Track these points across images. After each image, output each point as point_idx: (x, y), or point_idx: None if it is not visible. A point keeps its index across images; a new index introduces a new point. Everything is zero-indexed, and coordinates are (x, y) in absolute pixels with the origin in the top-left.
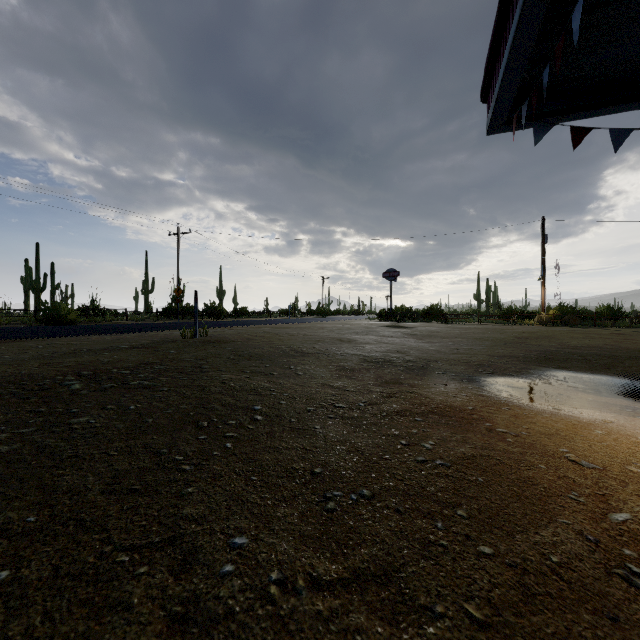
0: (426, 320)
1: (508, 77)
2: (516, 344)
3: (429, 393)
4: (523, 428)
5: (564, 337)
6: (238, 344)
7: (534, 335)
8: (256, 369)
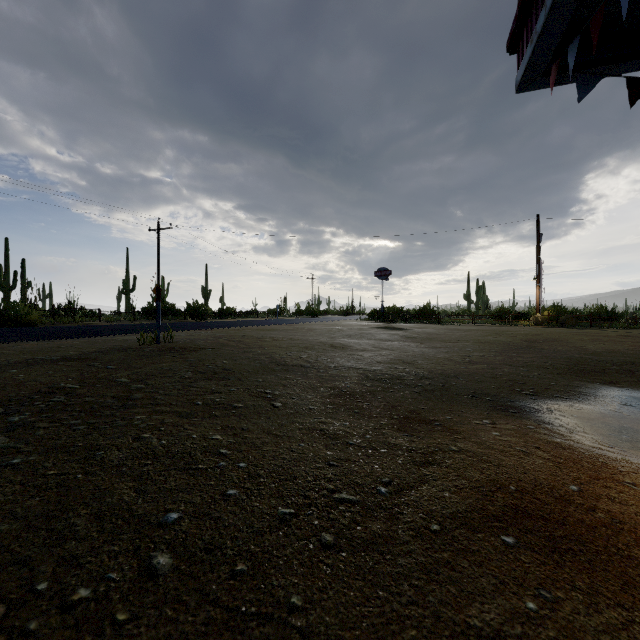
0: (419, 321)
1: None
2: (529, 349)
3: (484, 447)
4: None
5: (573, 340)
6: (206, 353)
7: (540, 338)
8: (213, 398)
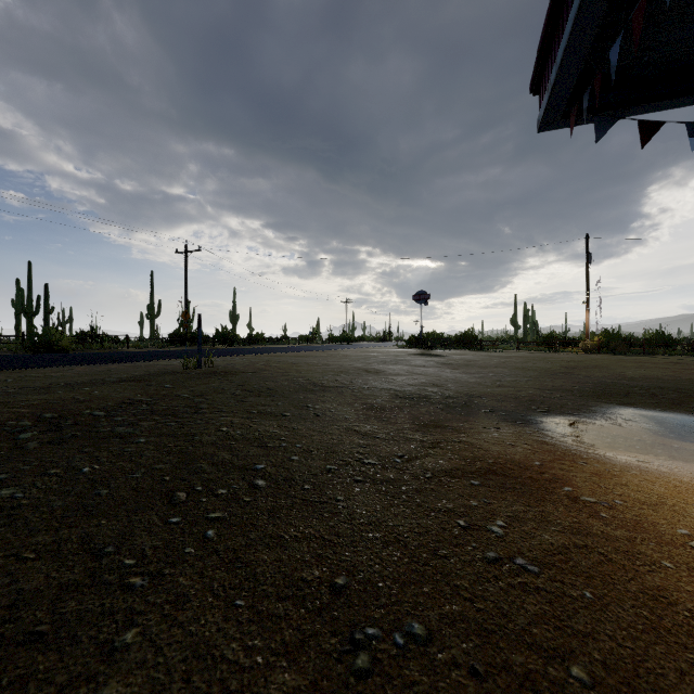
0: (460, 347)
1: (569, 57)
2: (565, 375)
3: (481, 441)
4: (615, 494)
5: (616, 366)
6: (248, 376)
7: (582, 364)
8: (265, 409)
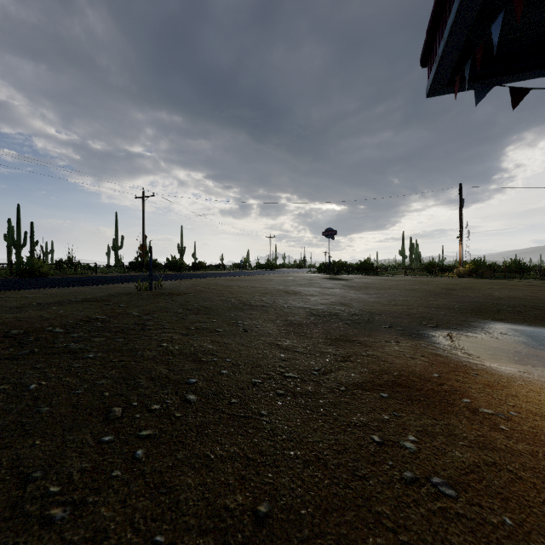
0: (360, 273)
1: (455, 33)
2: (445, 295)
3: (385, 354)
4: (508, 405)
5: (485, 288)
6: (190, 297)
7: (458, 286)
8: (201, 325)
